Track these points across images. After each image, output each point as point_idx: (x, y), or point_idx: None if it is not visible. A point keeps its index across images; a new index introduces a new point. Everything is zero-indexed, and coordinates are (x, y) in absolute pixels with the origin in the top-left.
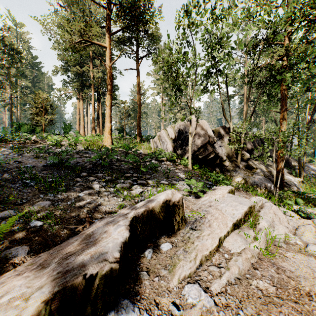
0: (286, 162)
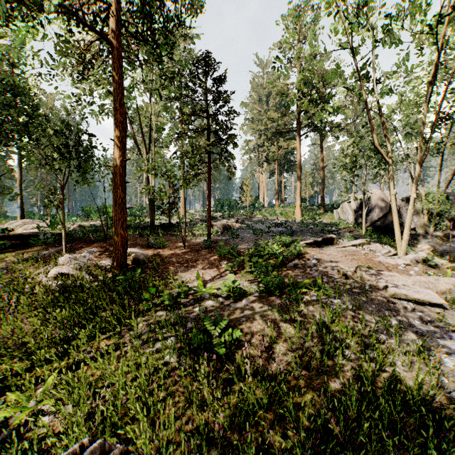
0: None
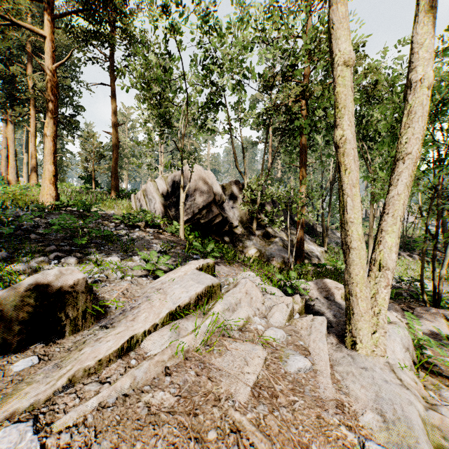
0: (311, 228)
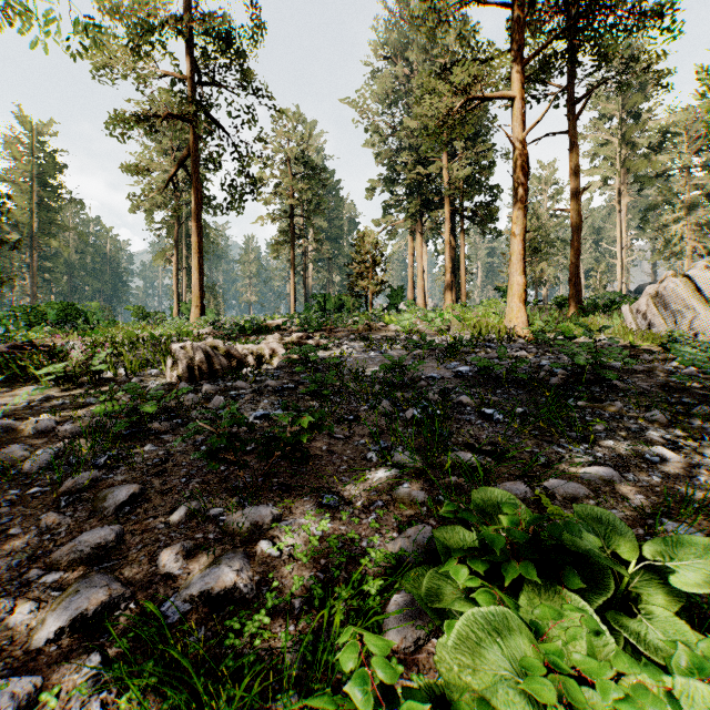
0: None
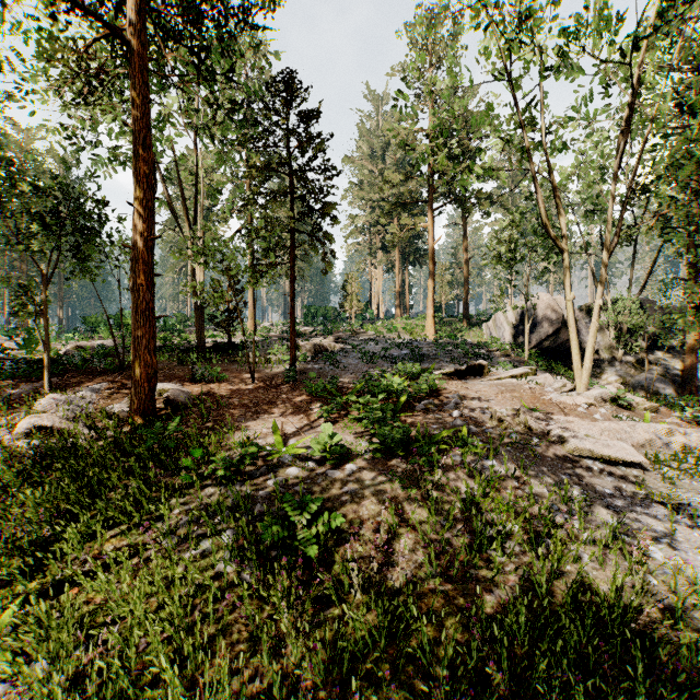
0: None
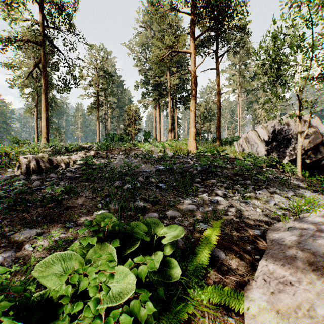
0: None
